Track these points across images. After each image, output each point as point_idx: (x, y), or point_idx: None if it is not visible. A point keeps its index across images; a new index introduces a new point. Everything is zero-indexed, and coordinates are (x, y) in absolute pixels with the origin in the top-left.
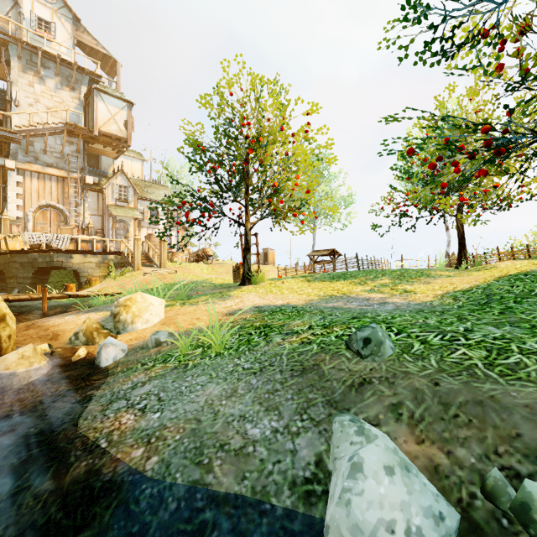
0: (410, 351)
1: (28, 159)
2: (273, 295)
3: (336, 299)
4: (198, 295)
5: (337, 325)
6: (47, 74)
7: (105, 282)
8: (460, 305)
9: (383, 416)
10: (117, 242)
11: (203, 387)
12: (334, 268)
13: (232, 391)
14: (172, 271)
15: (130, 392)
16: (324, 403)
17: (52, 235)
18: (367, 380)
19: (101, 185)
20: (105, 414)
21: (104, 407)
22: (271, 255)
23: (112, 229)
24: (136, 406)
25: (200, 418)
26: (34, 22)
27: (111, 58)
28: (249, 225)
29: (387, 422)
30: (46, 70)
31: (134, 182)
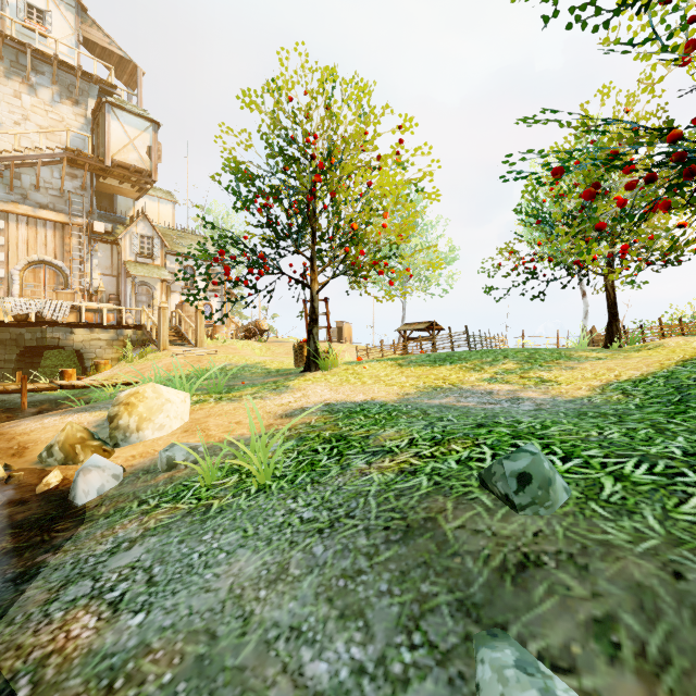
0: (600, 495)
1: (12, 197)
2: (351, 387)
3: (442, 392)
4: (243, 386)
5: (456, 439)
6: (40, 81)
7: (118, 366)
8: (638, 404)
9: (581, 649)
10: (137, 313)
11: (229, 556)
12: (435, 348)
13: (279, 569)
14: (211, 351)
15: (105, 561)
16: (452, 606)
17: (44, 301)
18: (533, 558)
19: (115, 235)
20: (47, 611)
21: (51, 594)
22: (347, 330)
23: (130, 294)
24: (106, 595)
25: (215, 629)
26: (22, 9)
27: (130, 62)
28: (316, 286)
29: (590, 664)
30: (39, 75)
31: (162, 231)
